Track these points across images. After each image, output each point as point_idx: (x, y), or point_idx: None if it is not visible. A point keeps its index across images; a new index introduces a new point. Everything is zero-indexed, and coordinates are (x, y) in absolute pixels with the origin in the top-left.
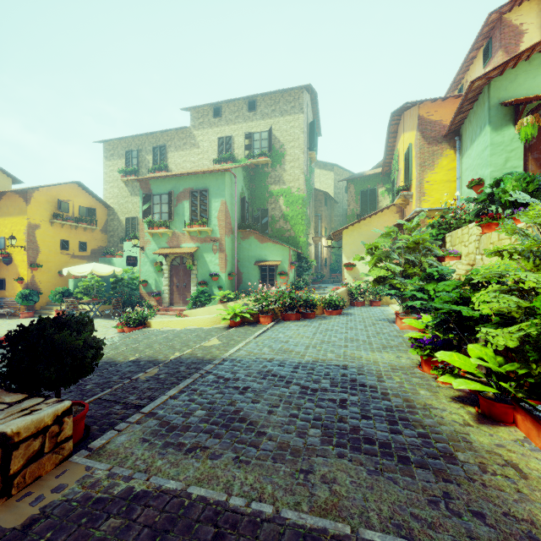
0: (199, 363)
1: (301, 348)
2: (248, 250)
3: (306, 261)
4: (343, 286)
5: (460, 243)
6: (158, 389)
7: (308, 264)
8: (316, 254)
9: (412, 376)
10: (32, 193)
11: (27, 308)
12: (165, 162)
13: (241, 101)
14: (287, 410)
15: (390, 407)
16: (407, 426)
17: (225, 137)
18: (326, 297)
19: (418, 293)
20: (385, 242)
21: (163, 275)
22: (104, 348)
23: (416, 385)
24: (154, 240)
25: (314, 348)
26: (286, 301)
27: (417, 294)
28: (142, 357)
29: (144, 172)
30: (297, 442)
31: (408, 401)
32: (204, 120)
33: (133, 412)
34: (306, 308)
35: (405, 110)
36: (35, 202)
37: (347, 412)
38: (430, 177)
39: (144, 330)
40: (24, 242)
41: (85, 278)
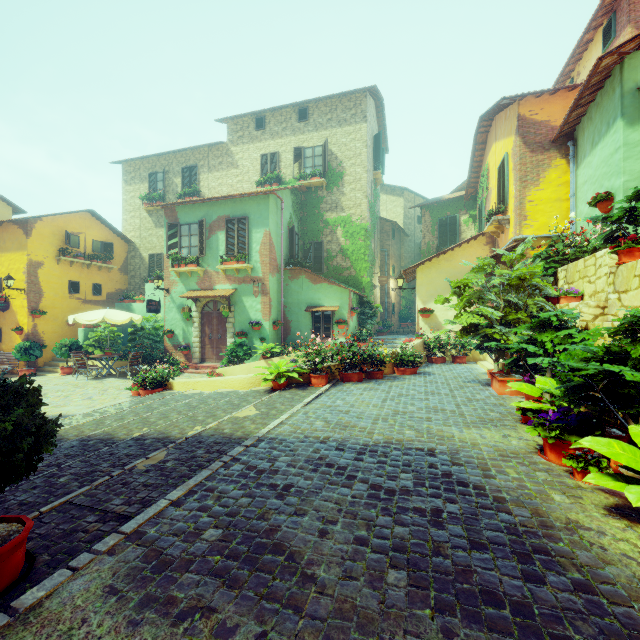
0: (224, 443)
1: (367, 422)
2: (298, 293)
3: (370, 307)
4: (418, 338)
5: (581, 278)
6: (159, 486)
7: (373, 310)
8: (382, 299)
9: (533, 468)
10: (34, 224)
11: (27, 364)
12: (196, 186)
13: (289, 108)
14: (350, 529)
15: (514, 526)
16: (551, 566)
17: (269, 154)
18: (397, 352)
19: (531, 346)
20: (477, 278)
21: (193, 323)
22: (105, 418)
23: (543, 483)
24: (181, 281)
25: (384, 422)
26: (346, 356)
27: (528, 348)
28: (149, 433)
29: (171, 199)
30: (369, 599)
31: (540, 515)
32: (244, 133)
33: (112, 529)
34: (371, 365)
35: (498, 111)
36: (38, 234)
37: (446, 534)
38: (534, 194)
39: (164, 393)
40: (24, 283)
41: (98, 328)
